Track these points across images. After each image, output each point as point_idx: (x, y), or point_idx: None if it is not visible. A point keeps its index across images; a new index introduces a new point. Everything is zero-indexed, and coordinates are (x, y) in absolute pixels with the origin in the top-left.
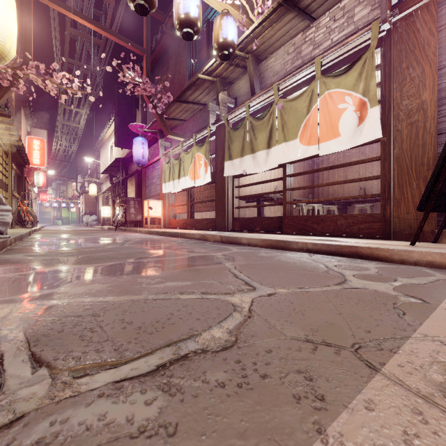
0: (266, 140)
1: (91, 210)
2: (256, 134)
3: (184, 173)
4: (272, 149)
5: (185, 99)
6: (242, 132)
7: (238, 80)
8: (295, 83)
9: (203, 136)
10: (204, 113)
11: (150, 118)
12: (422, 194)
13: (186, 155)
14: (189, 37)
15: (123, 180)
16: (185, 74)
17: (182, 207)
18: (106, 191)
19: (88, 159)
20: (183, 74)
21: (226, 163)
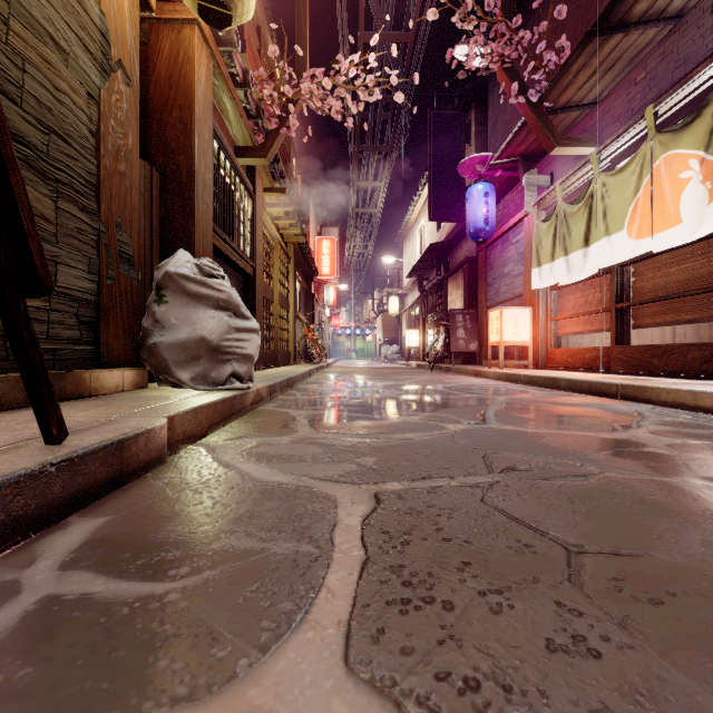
0: None
1: (391, 337)
2: None
3: (605, 226)
4: None
5: (621, 17)
6: None
7: None
8: None
9: (687, 98)
10: (681, 37)
11: (495, 146)
12: None
13: (614, 178)
14: None
15: (441, 282)
16: None
17: (587, 317)
18: (413, 305)
19: (388, 258)
20: None
21: None
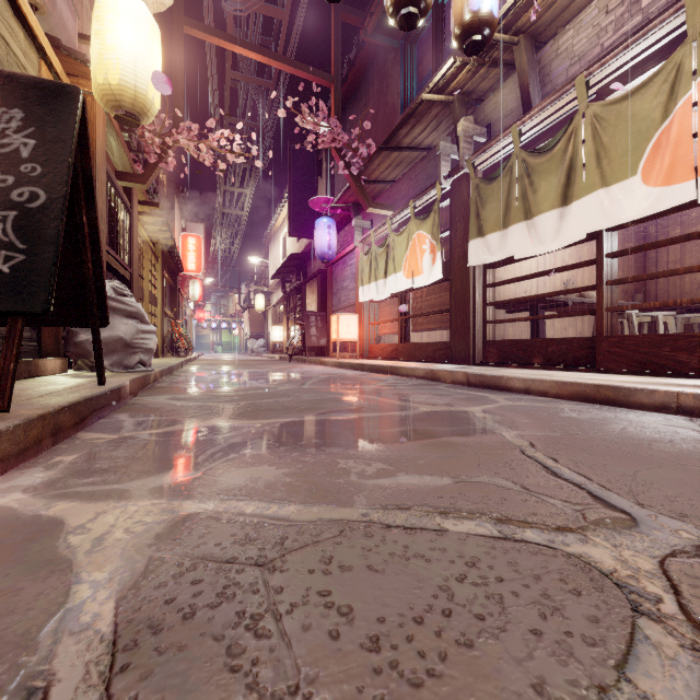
0: (558, 189)
1: (258, 331)
2: (534, 181)
3: (394, 267)
4: (573, 205)
5: (397, 143)
6: (504, 182)
7: (494, 91)
8: (627, 66)
9: (428, 201)
10: (428, 163)
11: (339, 187)
12: None
13: (397, 238)
14: (410, 24)
15: (300, 287)
16: (396, 104)
17: (390, 324)
18: (278, 303)
19: (254, 259)
20: (392, 105)
21: (471, 243)
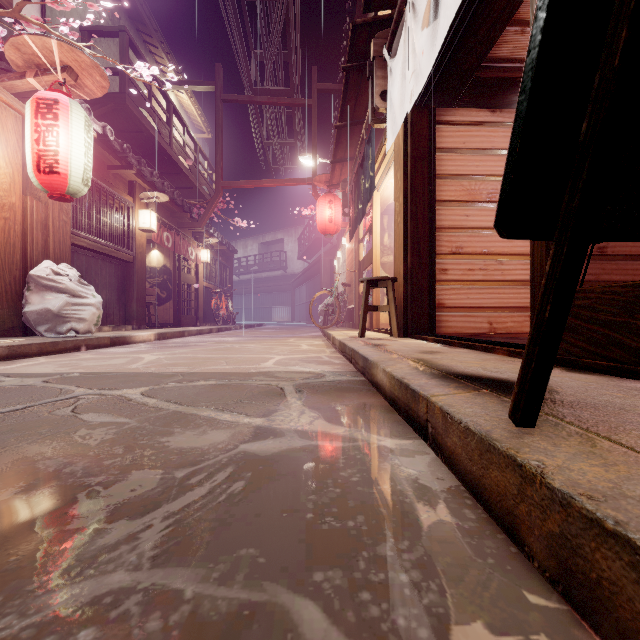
0: None
1: None
2: None
3: None
4: None
5: None
6: None
7: None
8: None
9: None
10: None
11: None
12: None
13: None
14: None
15: None
16: None
17: None
18: None
19: None
20: None
21: None
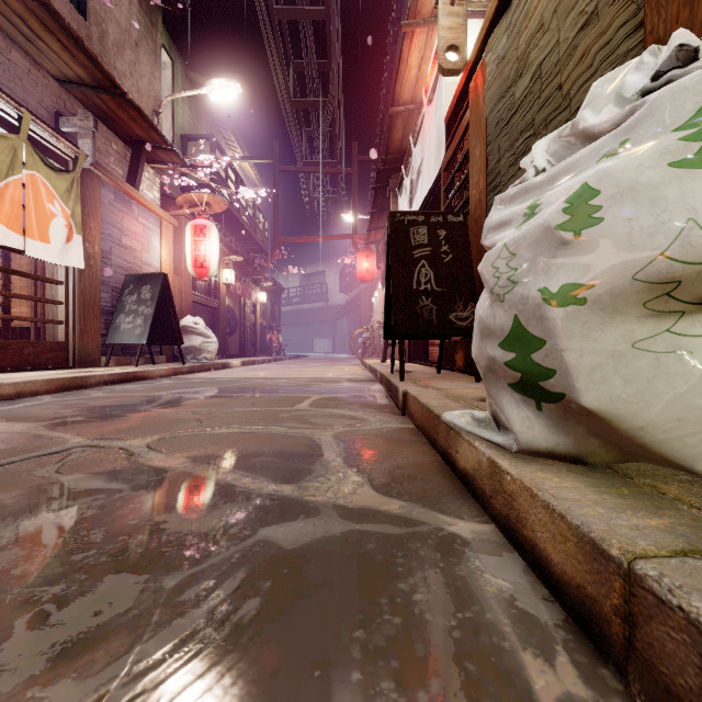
0: None
1: None
2: None
3: None
4: None
5: None
6: None
7: None
8: None
9: None
10: None
11: None
12: (96, 328)
13: None
14: None
15: None
16: None
17: None
18: None
19: None
20: None
21: None
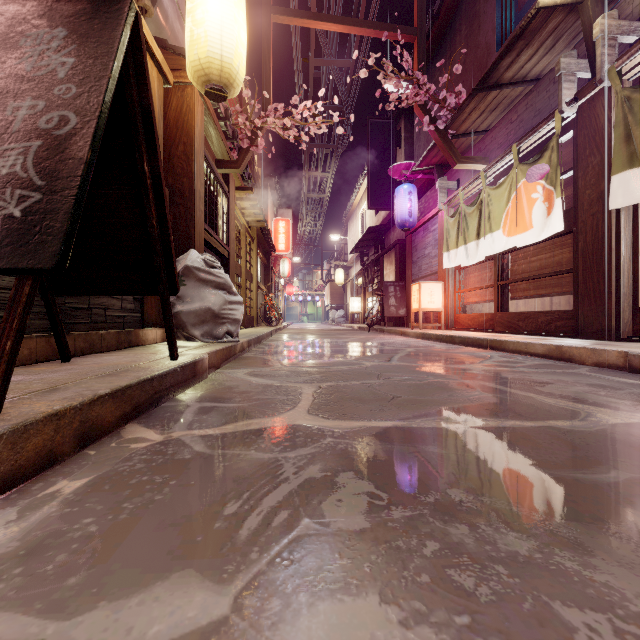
0: None
1: (338, 303)
2: None
3: (489, 226)
4: None
5: (496, 80)
6: None
7: None
8: None
9: (538, 141)
10: (537, 96)
11: (419, 152)
12: None
13: (494, 191)
14: None
15: (378, 259)
16: (490, 42)
17: (481, 291)
18: (356, 276)
19: (335, 236)
20: (485, 45)
21: (615, 178)
